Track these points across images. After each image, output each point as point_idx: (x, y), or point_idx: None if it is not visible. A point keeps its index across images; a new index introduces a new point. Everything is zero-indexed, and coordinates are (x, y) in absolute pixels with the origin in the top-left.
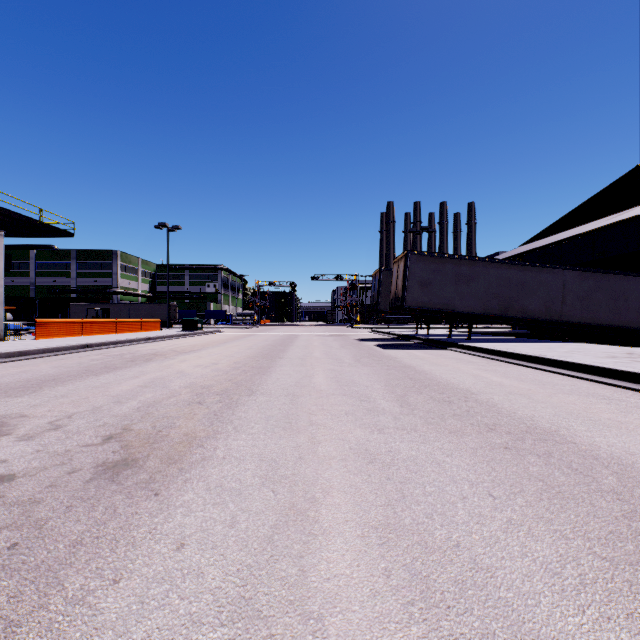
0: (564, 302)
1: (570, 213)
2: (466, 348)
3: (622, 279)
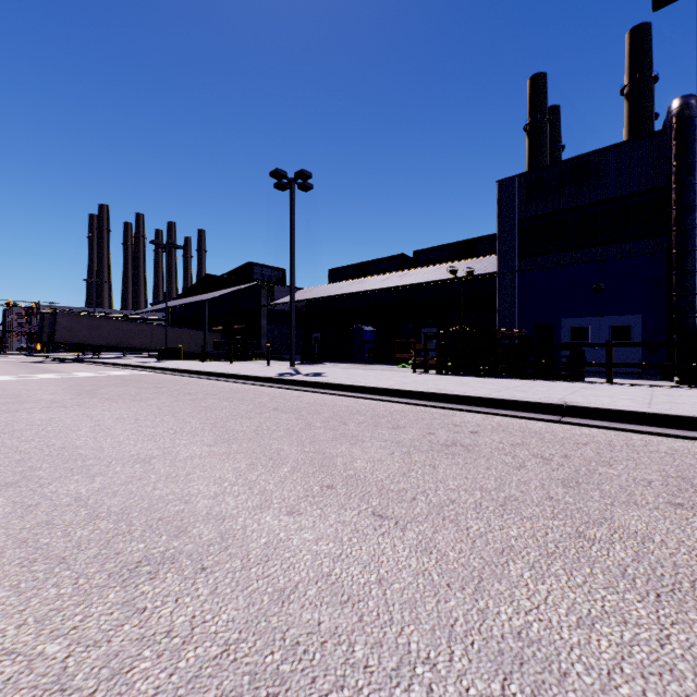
0: (153, 340)
1: (189, 288)
2: (85, 361)
3: (181, 330)
